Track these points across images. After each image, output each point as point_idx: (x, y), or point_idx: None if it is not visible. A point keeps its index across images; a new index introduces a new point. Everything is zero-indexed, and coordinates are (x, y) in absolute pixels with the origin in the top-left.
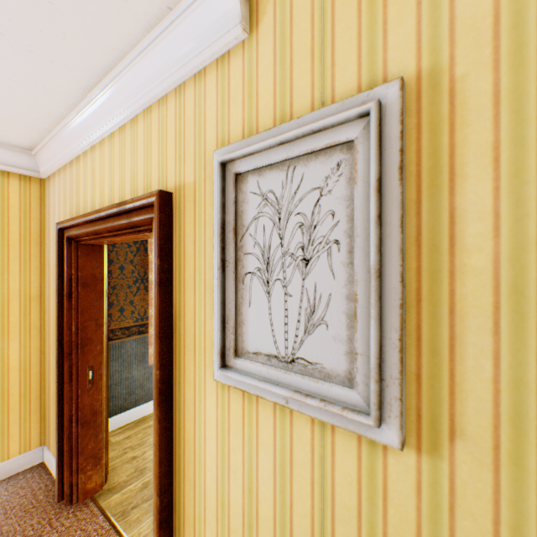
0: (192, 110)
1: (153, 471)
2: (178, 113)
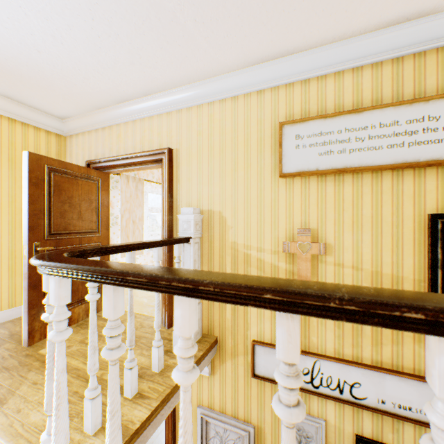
0: None
1: None
2: None
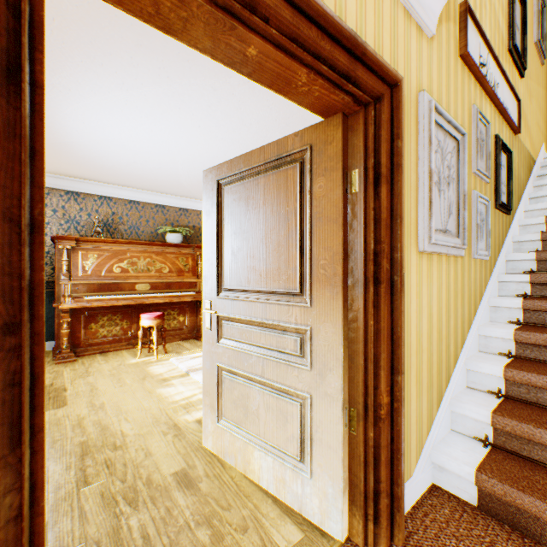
0: (403, 33)
1: (384, 368)
2: (392, 16)
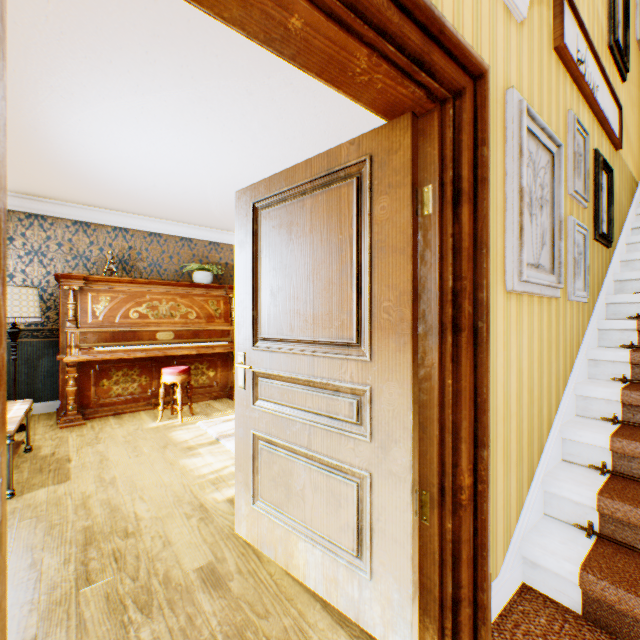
0: (487, 13)
1: (466, 440)
2: None
